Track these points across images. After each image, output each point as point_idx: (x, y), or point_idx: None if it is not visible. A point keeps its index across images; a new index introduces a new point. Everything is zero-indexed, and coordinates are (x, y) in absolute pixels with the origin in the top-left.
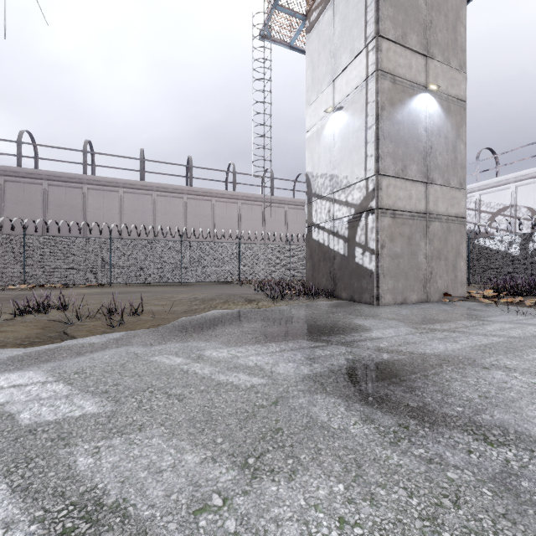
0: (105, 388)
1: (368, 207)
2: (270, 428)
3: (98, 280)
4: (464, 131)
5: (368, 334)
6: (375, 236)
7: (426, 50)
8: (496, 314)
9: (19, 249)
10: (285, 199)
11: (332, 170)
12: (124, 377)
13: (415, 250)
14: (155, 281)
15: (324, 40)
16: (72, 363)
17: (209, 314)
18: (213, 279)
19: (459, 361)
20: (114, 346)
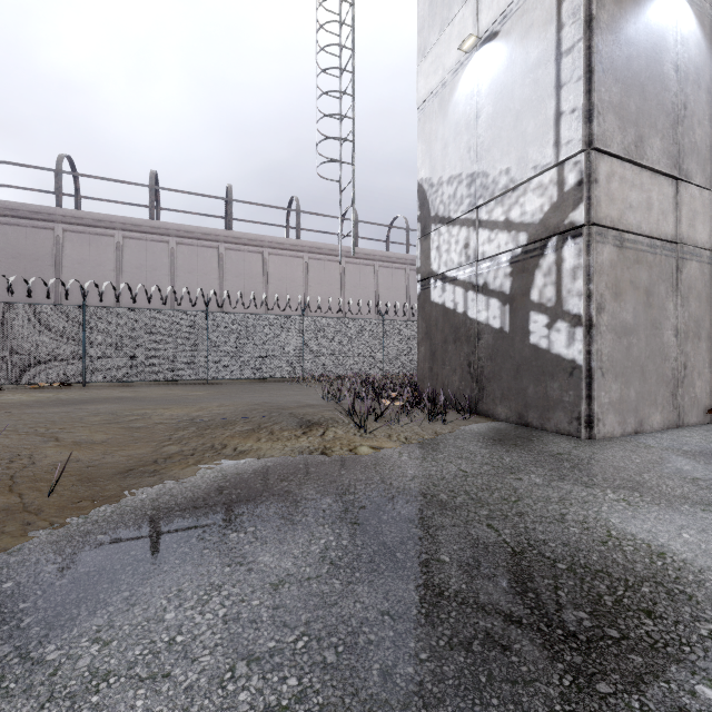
0: None
1: (565, 224)
2: None
3: (62, 377)
4: None
5: None
6: (584, 286)
7: None
8: None
9: None
10: (374, 253)
11: (474, 164)
12: None
13: (658, 319)
14: (162, 378)
15: None
16: None
17: (188, 480)
18: (260, 374)
19: None
20: None
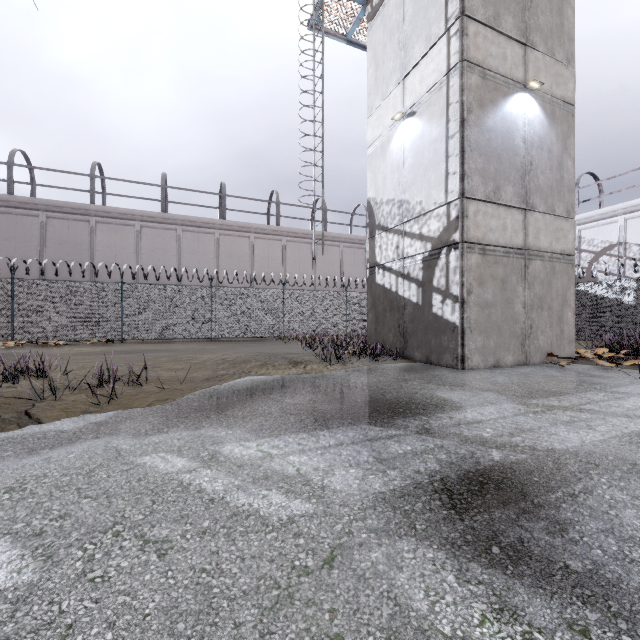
0: (41, 524)
1: (450, 240)
2: (320, 635)
3: (106, 336)
4: (572, 144)
5: (461, 415)
6: (459, 279)
7: (525, 37)
8: (625, 382)
9: (6, 296)
10: (340, 236)
11: (402, 194)
12: (82, 498)
13: (511, 297)
14: (178, 337)
15: (391, 28)
16: (13, 468)
17: (240, 382)
18: (250, 334)
19: (612, 464)
20: (90, 436)
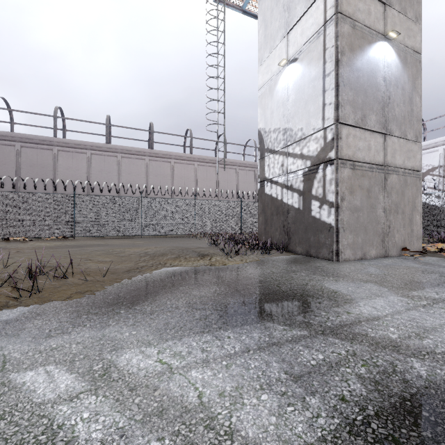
0: None
1: (327, 158)
2: None
3: (62, 234)
4: (419, 84)
5: (357, 309)
6: (335, 188)
7: None
8: None
9: None
10: (236, 161)
11: (286, 123)
12: None
13: (374, 203)
14: (117, 234)
15: None
16: None
17: (155, 274)
18: (171, 232)
19: None
20: None
